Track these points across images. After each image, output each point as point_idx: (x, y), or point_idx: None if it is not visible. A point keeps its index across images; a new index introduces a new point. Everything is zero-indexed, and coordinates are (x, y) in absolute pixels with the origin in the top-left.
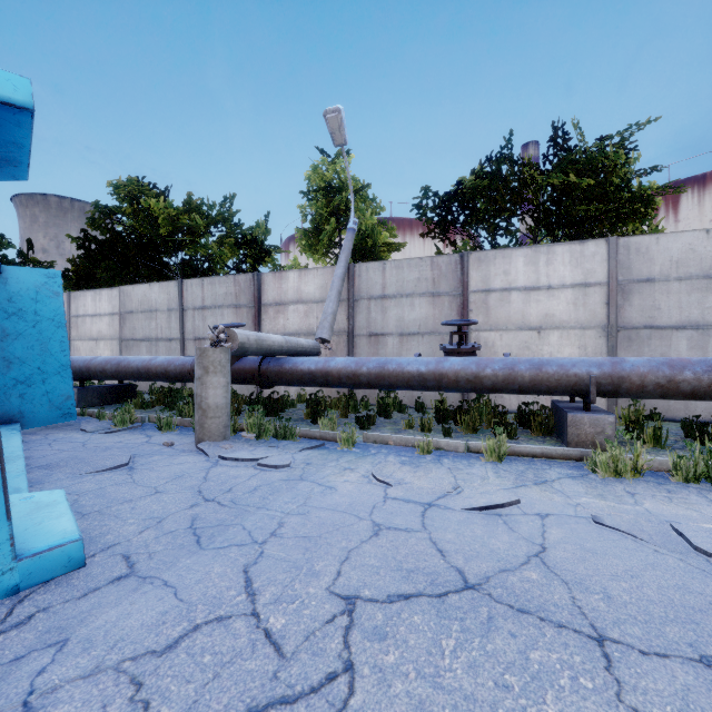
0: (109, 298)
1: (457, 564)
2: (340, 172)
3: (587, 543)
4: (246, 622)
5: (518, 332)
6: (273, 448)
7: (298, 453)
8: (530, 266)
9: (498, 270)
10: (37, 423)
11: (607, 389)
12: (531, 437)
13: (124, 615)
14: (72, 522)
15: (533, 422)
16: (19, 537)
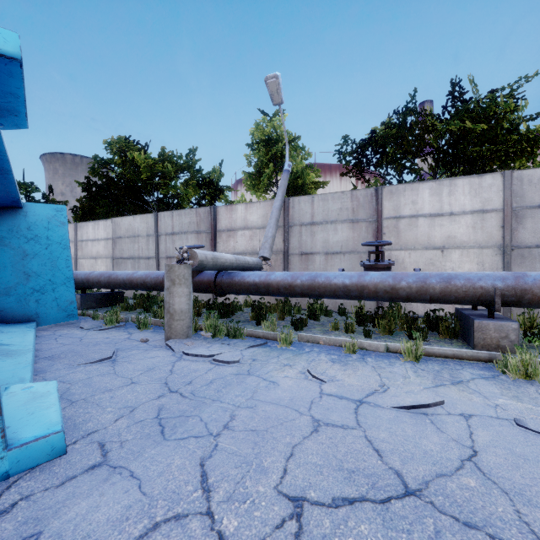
0: (104, 227)
1: (395, 466)
2: (277, 128)
3: (516, 448)
4: (201, 522)
5: (425, 251)
6: (225, 345)
7: (246, 350)
8: (434, 196)
9: (407, 201)
10: (48, 321)
11: (511, 300)
12: (439, 339)
13: (93, 508)
14: (58, 413)
15: (441, 326)
16: (13, 426)
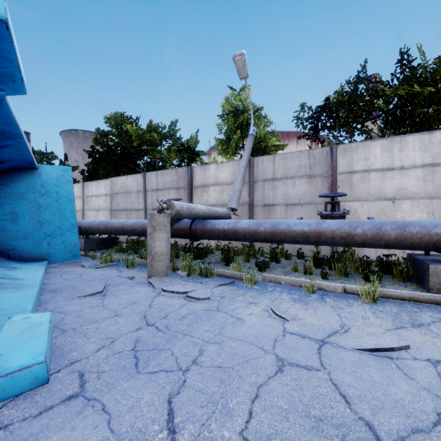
0: (104, 185)
1: (365, 416)
2: (243, 101)
3: None
4: None
5: (376, 201)
6: (198, 283)
7: (215, 288)
8: (385, 153)
9: (360, 157)
10: (57, 260)
11: None
12: (393, 282)
13: None
14: (45, 343)
15: (394, 270)
16: (5, 355)
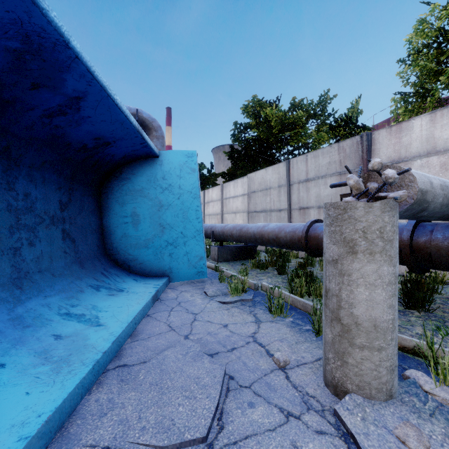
0: (241, 184)
1: None
2: None
3: None
4: None
5: None
6: None
7: None
8: None
9: None
10: (180, 278)
11: None
12: None
13: None
14: None
15: None
16: None
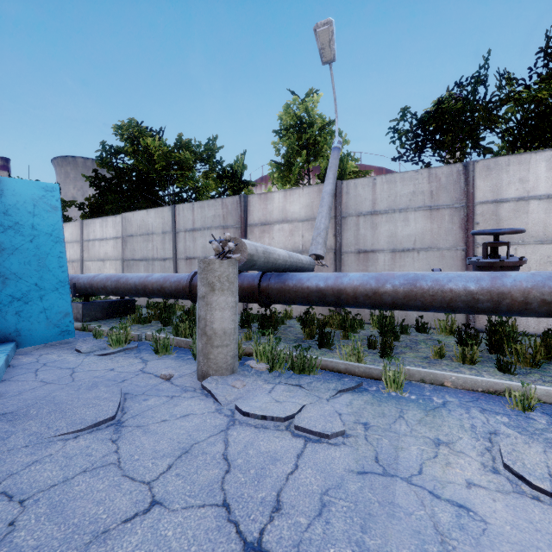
0: (113, 224)
1: None
2: (309, 111)
3: None
4: None
5: (539, 245)
6: (295, 388)
7: (335, 399)
8: None
9: (513, 178)
10: (34, 341)
11: None
12: None
13: None
14: None
15: None
16: None
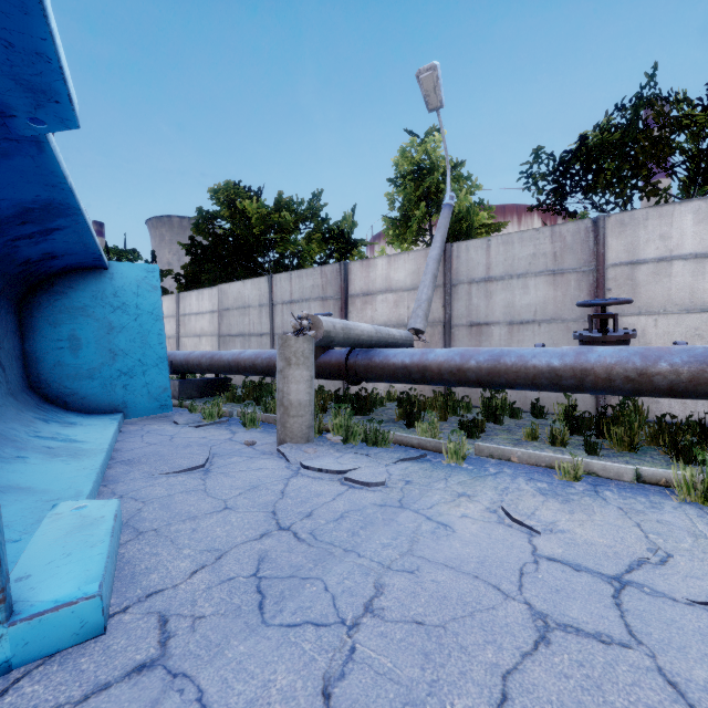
0: (210, 297)
1: None
2: (431, 153)
3: None
4: None
5: (684, 315)
6: (362, 456)
7: (393, 465)
8: (703, 224)
9: (652, 235)
10: (138, 413)
11: None
12: None
13: None
14: (102, 558)
15: None
16: (35, 576)
